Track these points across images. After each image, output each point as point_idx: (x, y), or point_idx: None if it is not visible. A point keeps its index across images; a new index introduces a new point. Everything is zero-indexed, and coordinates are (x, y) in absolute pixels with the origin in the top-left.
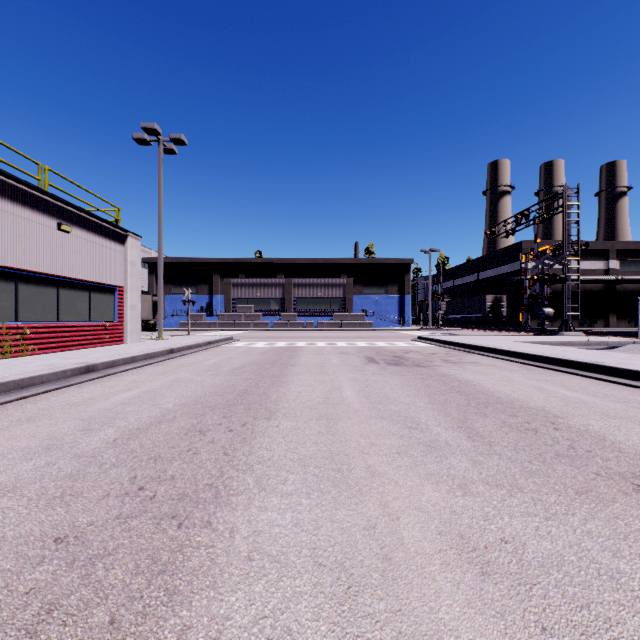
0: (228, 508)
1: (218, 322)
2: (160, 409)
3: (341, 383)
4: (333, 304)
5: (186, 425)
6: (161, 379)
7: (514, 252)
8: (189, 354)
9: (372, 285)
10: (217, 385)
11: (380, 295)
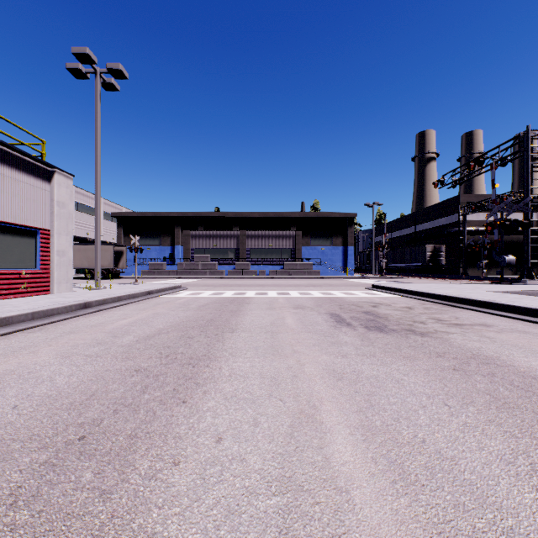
0: None
1: (177, 270)
2: None
3: (312, 388)
4: (283, 254)
5: None
6: None
7: (451, 205)
8: (111, 308)
9: (319, 237)
10: (56, 397)
11: (326, 246)
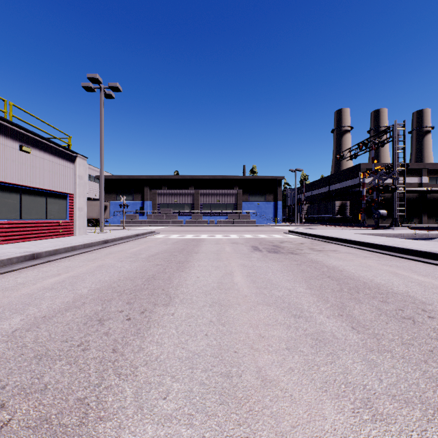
0: None
1: (147, 220)
2: (74, 294)
3: (232, 268)
4: (228, 207)
5: (90, 312)
6: (89, 265)
7: (355, 171)
8: (120, 244)
9: (255, 194)
10: (132, 270)
11: (261, 201)
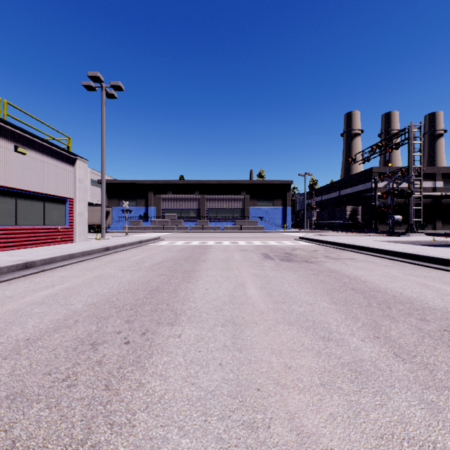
0: None
1: (151, 226)
2: (67, 310)
3: (244, 279)
4: (235, 213)
5: (82, 334)
6: (87, 275)
7: (366, 175)
8: (122, 251)
9: (263, 199)
10: (133, 281)
11: (269, 207)
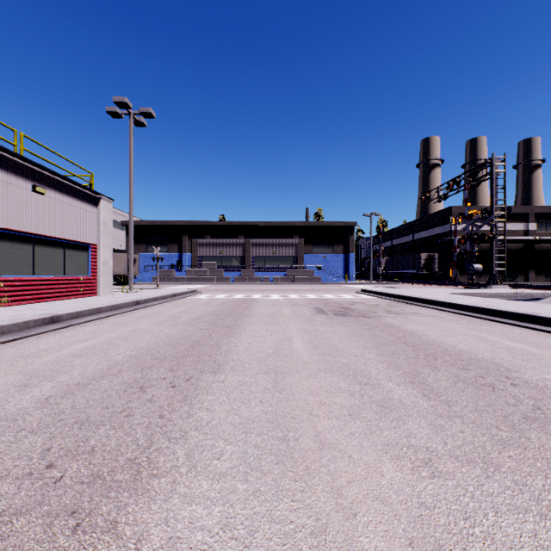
0: (145, 498)
1: (186, 277)
2: (108, 361)
3: (291, 333)
4: (286, 261)
5: (129, 380)
6: (120, 329)
7: (445, 216)
8: (154, 305)
9: (321, 245)
10: (172, 335)
11: (328, 253)
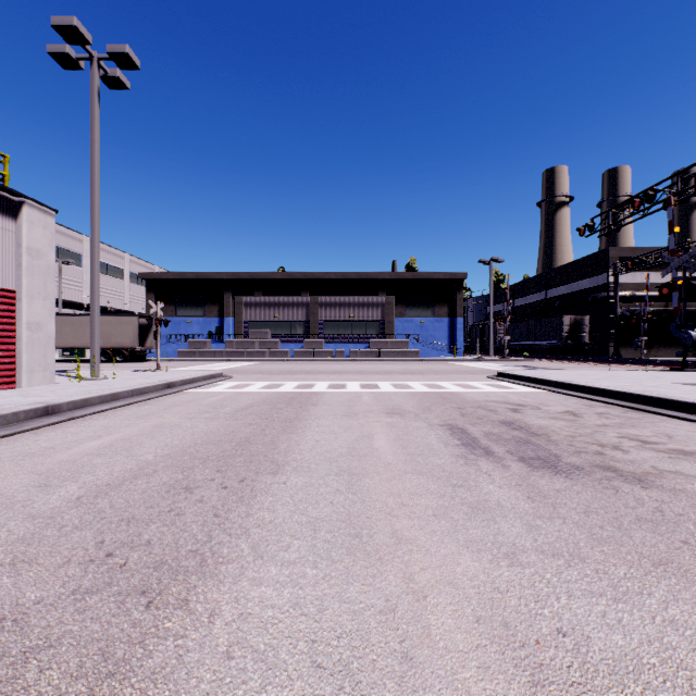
0: None
1: (225, 350)
2: None
3: None
4: (369, 328)
5: None
6: None
7: (597, 262)
8: (93, 414)
9: (416, 305)
10: None
11: (426, 318)
